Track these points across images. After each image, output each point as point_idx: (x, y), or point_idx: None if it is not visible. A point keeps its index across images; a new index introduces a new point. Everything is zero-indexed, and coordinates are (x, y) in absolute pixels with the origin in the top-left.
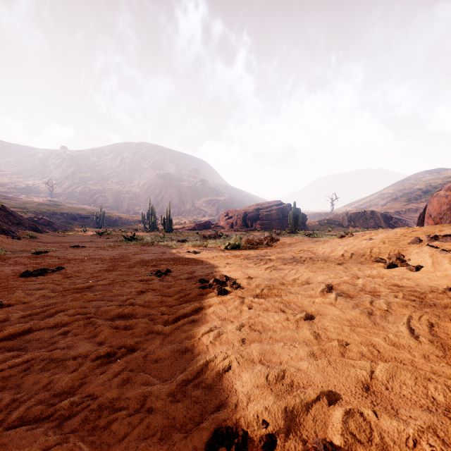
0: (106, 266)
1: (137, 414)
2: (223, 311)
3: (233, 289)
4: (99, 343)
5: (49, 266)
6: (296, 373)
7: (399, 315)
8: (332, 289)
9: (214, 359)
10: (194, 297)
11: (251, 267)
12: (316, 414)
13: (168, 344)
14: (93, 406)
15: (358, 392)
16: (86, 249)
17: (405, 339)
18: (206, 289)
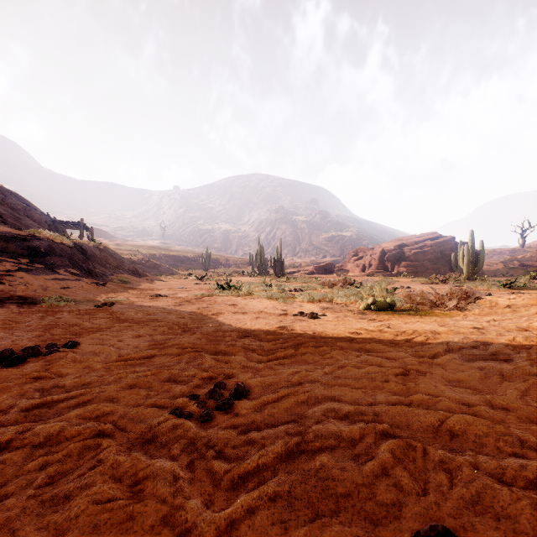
0: (143, 345)
1: None
2: None
3: None
4: None
5: (72, 334)
6: None
7: None
8: None
9: None
10: None
11: (521, 423)
12: None
13: None
14: None
15: None
16: (164, 300)
17: None
18: None
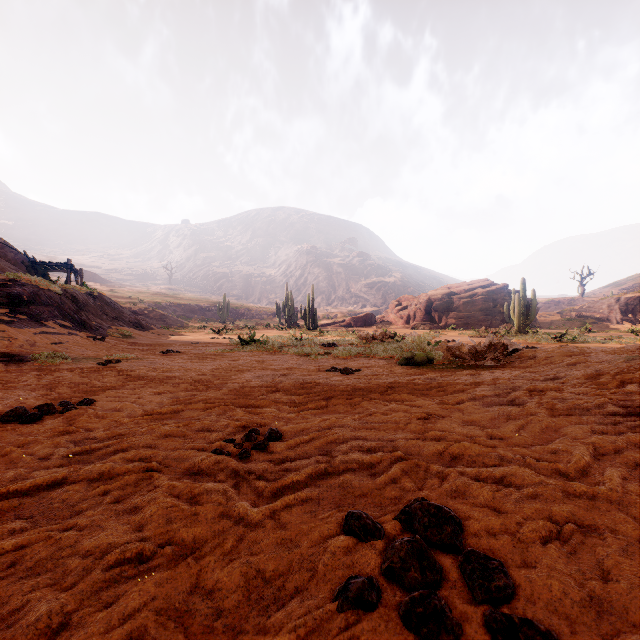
0: (167, 402)
1: None
2: None
3: None
4: None
5: (83, 392)
6: None
7: None
8: None
9: None
10: None
11: (507, 446)
12: None
13: None
14: None
15: None
16: (179, 356)
17: None
18: (372, 616)
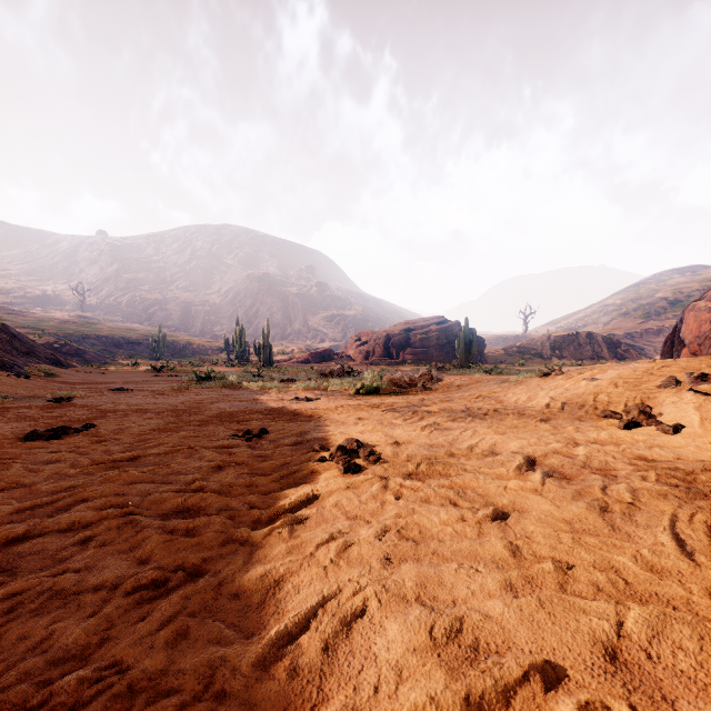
0: (164, 423)
1: (197, 705)
2: (353, 502)
3: (370, 464)
4: (140, 561)
5: (72, 421)
6: (482, 624)
7: (655, 512)
8: (534, 464)
9: (337, 593)
10: (304, 476)
11: (398, 425)
12: (523, 710)
13: (259, 565)
14: (118, 687)
15: (597, 663)
16: (134, 393)
17: (671, 558)
18: (324, 463)
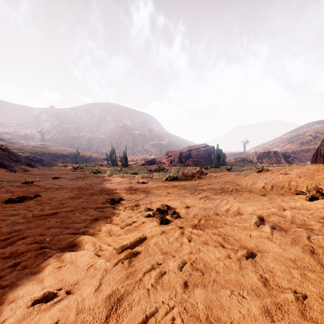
0: (73, 194)
1: None
2: (165, 242)
3: (173, 219)
4: (41, 280)
5: (30, 193)
6: None
7: None
8: (263, 220)
9: (155, 312)
10: (139, 225)
11: (187, 196)
12: None
13: (109, 286)
14: None
15: None
16: (62, 179)
17: None
18: (150, 218)
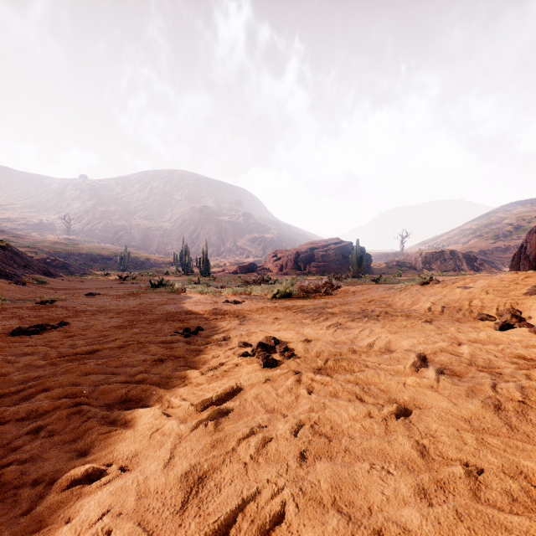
0: (122, 321)
1: None
2: (271, 395)
3: (285, 359)
4: (80, 452)
5: (51, 320)
6: None
7: None
8: (426, 361)
9: (256, 495)
10: (230, 369)
11: (307, 324)
12: None
13: (185, 459)
14: None
15: None
16: (103, 297)
17: None
18: (247, 357)
